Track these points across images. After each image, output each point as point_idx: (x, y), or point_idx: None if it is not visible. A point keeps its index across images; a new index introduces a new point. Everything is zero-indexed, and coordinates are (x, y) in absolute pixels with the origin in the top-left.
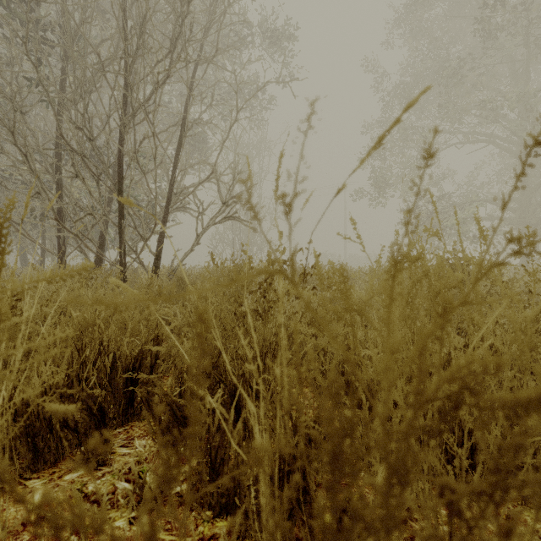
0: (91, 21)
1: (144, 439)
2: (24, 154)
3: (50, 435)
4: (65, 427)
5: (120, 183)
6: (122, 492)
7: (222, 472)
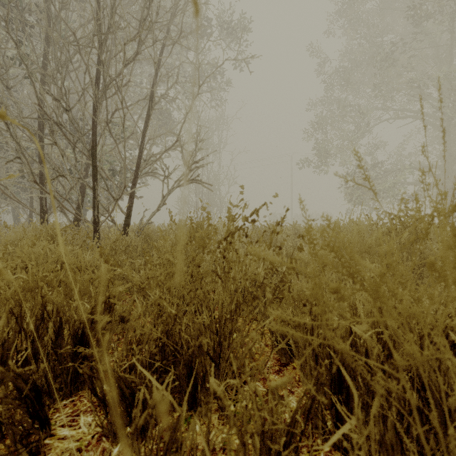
0: (66, 1)
1: (91, 415)
2: (5, 122)
3: None
4: None
5: (94, 149)
6: None
7: None
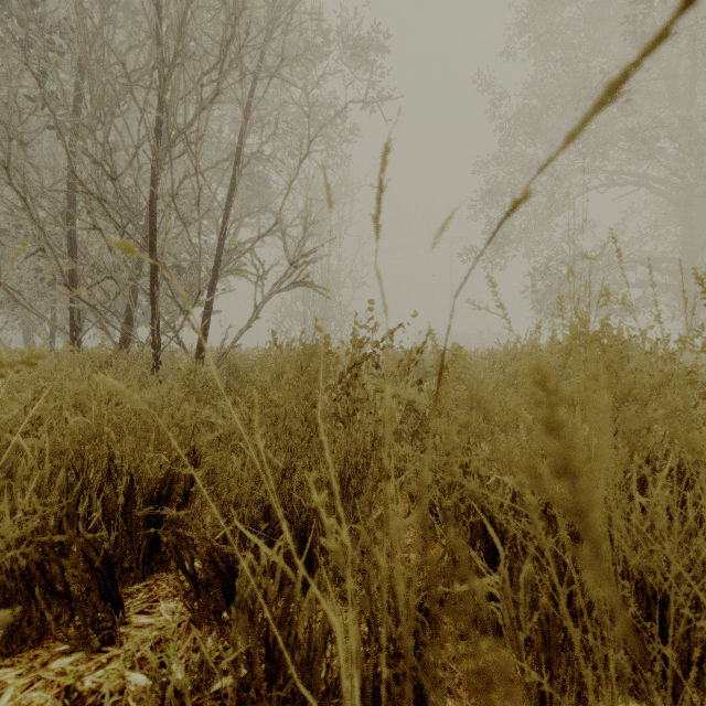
0: (113, 18)
1: (174, 601)
2: (22, 197)
3: (31, 600)
4: (49, 592)
5: (152, 236)
6: (132, 694)
7: (285, 665)
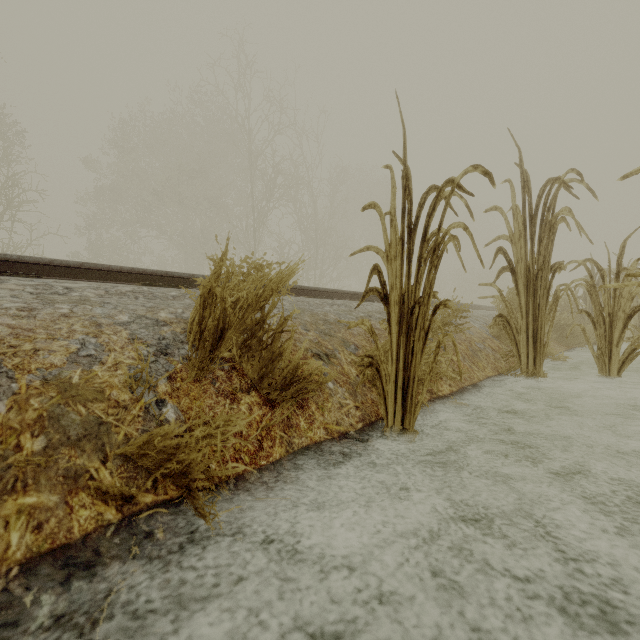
0: None
1: None
2: None
3: None
4: None
5: None
6: None
7: None
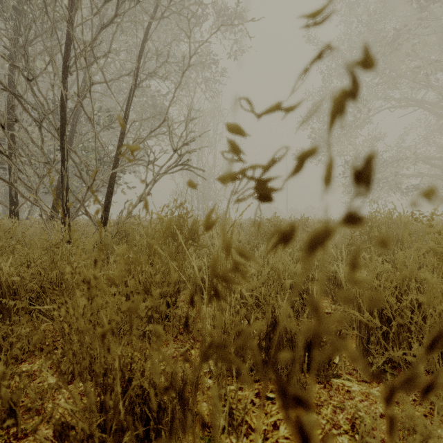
0: None
1: None
2: None
3: None
4: None
5: (63, 127)
6: None
7: None
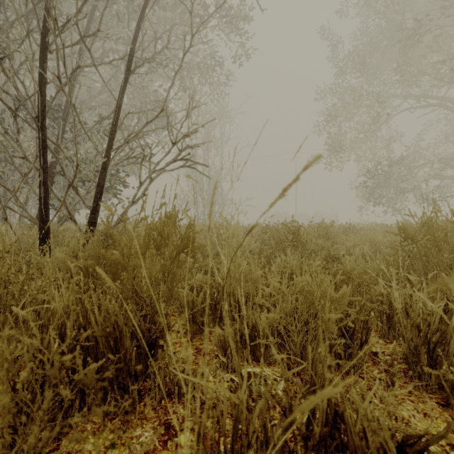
0: None
1: None
2: None
3: None
4: None
5: (41, 115)
6: None
7: None
